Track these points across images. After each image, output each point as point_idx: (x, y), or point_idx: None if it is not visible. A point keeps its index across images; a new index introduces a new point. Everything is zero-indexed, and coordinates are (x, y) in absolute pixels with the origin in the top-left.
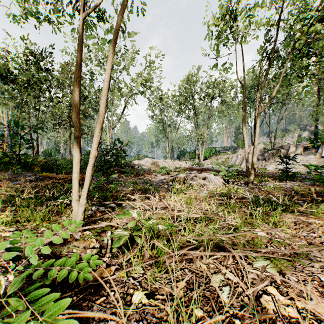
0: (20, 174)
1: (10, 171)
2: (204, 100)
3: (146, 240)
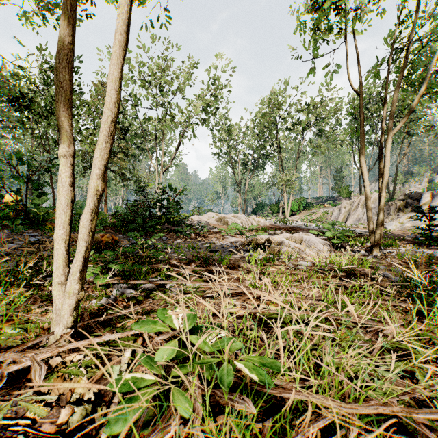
0: (21, 233)
1: (7, 228)
2: (291, 131)
3: (202, 389)
